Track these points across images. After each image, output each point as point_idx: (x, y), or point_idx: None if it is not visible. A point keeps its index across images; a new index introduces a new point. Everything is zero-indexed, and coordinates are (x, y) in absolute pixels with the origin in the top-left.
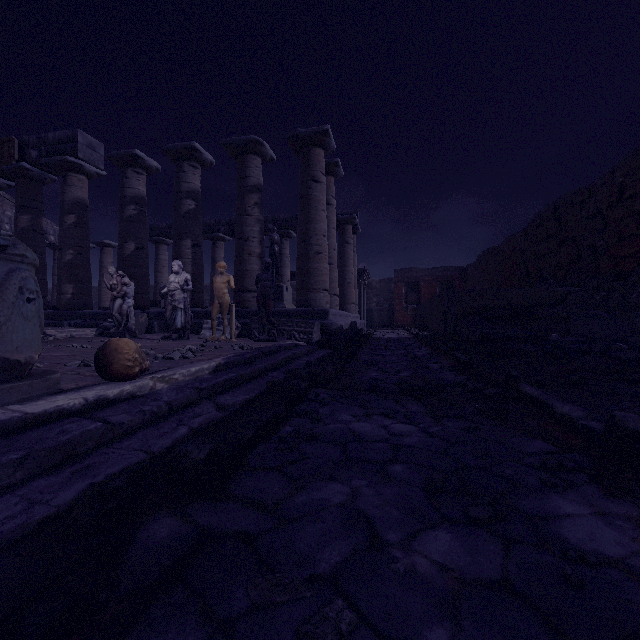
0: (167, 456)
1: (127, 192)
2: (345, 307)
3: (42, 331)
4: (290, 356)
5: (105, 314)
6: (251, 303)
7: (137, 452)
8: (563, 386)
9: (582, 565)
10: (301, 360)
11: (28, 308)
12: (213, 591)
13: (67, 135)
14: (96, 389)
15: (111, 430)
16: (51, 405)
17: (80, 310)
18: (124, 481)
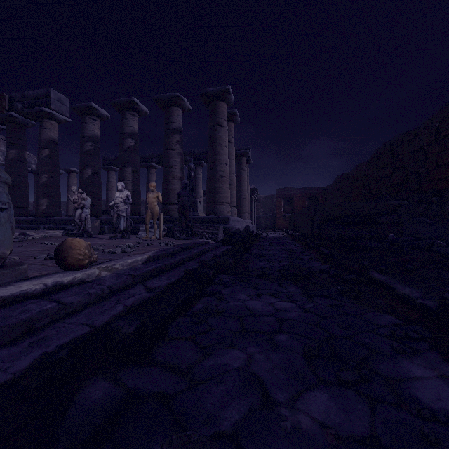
0: (105, 329)
1: (86, 133)
2: (241, 215)
3: (13, 233)
4: (202, 250)
5: (70, 220)
6: (174, 212)
7: (83, 326)
8: (401, 273)
9: (435, 423)
10: (210, 253)
11: (1, 215)
12: (135, 448)
13: (43, 92)
14: (54, 276)
15: (63, 309)
16: (17, 290)
17: (52, 217)
18: (67, 353)
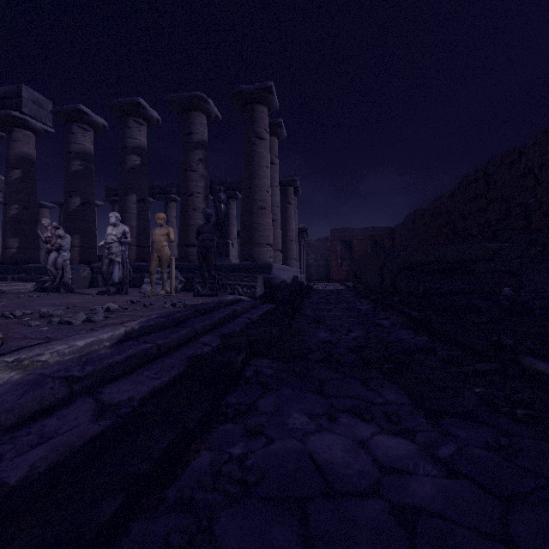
0: None
1: (72, 147)
2: (287, 262)
3: None
4: (230, 314)
5: None
6: (196, 257)
7: None
8: None
9: None
10: (242, 317)
11: None
12: None
13: (12, 90)
14: None
15: None
16: None
17: (25, 264)
18: None
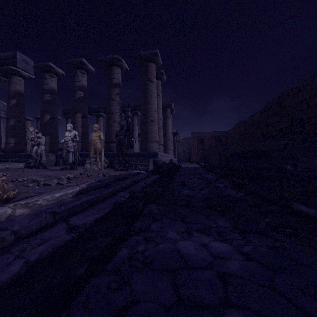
0: None
1: (45, 87)
2: (166, 151)
3: None
4: (134, 180)
5: None
6: (115, 149)
7: None
8: None
9: None
10: (141, 182)
11: None
12: None
13: (11, 54)
14: None
15: None
16: None
17: (18, 153)
18: None
